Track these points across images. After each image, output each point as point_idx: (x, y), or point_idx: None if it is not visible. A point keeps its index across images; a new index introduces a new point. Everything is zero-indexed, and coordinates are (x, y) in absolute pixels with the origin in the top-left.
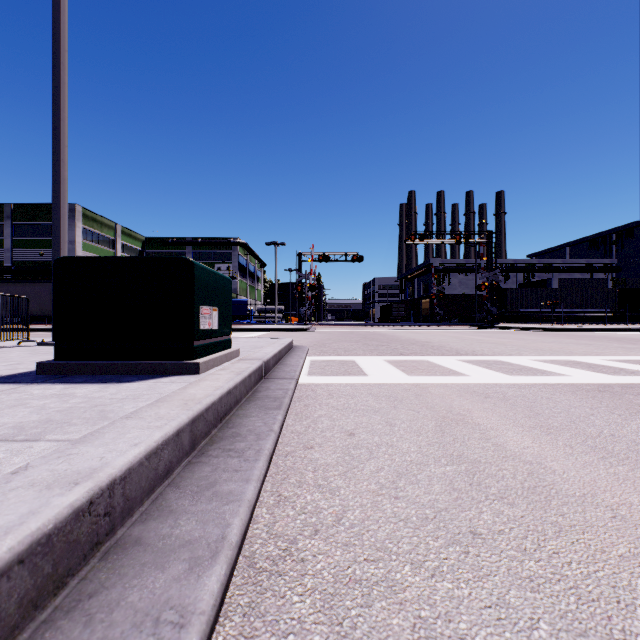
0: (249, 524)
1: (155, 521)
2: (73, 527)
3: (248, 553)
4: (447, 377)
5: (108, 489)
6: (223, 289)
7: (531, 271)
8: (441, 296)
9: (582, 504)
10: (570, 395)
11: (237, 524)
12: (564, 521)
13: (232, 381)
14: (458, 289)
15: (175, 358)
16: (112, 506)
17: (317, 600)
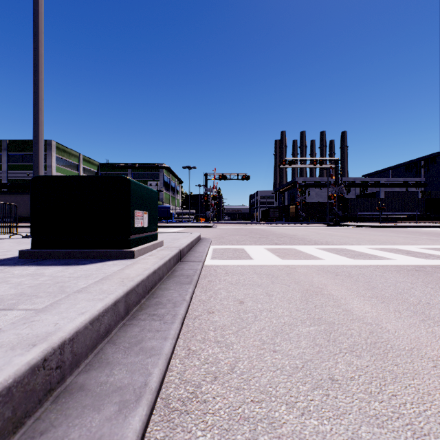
0: (166, 372)
1: (96, 371)
2: (30, 379)
3: (164, 395)
4: (308, 260)
5: (59, 348)
6: (151, 199)
7: (365, 186)
8: (303, 203)
9: (410, 356)
10: (396, 273)
11: (156, 373)
12: (398, 370)
13: (157, 264)
14: (315, 199)
15: (117, 247)
16: (62, 361)
17: (215, 434)
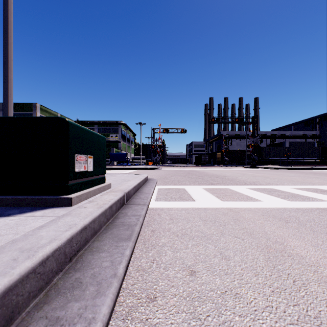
0: None
1: None
2: None
3: None
4: (248, 202)
5: None
6: (98, 143)
7: (274, 138)
8: (227, 151)
9: None
10: None
11: None
12: None
13: (90, 216)
14: (236, 147)
15: (54, 193)
16: None
17: None
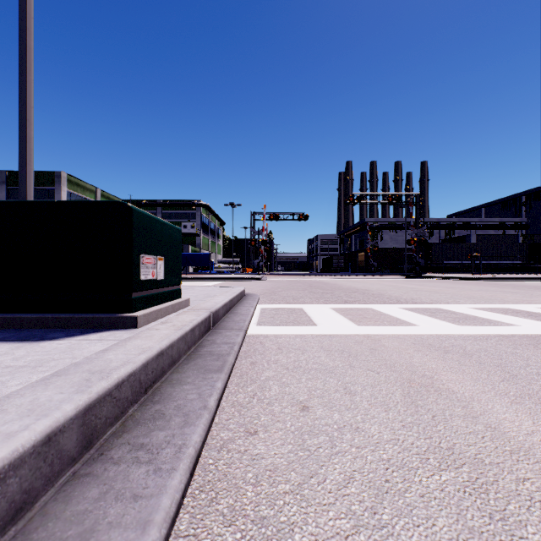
0: None
1: None
2: None
3: None
4: (396, 327)
5: None
6: (171, 238)
7: (452, 228)
8: (375, 250)
9: None
10: (534, 349)
11: None
12: None
13: (167, 339)
14: (389, 244)
15: (112, 311)
16: None
17: None
